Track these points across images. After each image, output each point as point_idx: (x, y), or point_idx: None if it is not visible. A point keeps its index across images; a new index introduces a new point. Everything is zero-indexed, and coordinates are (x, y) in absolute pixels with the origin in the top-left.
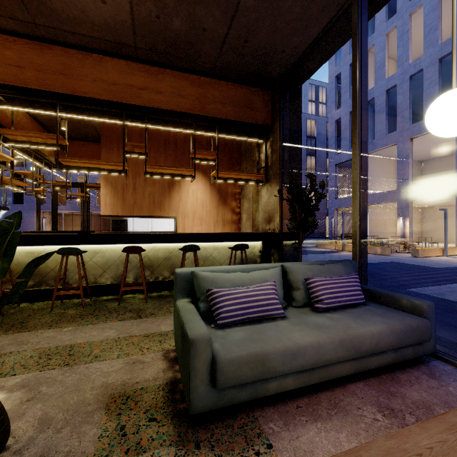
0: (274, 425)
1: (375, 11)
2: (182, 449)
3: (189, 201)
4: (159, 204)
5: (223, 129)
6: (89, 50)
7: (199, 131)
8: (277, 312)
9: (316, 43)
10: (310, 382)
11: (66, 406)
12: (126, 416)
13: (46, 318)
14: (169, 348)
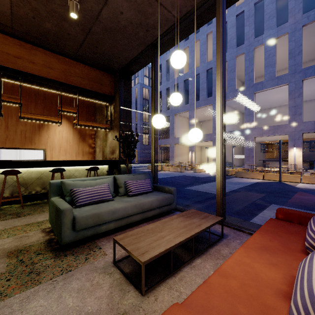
0: (103, 242)
1: (163, 53)
2: (57, 258)
3: (56, 138)
4: (30, 139)
5: (82, 94)
6: None
7: (64, 92)
8: (109, 197)
9: (137, 58)
10: (121, 224)
11: None
12: (22, 256)
13: None
14: (45, 227)
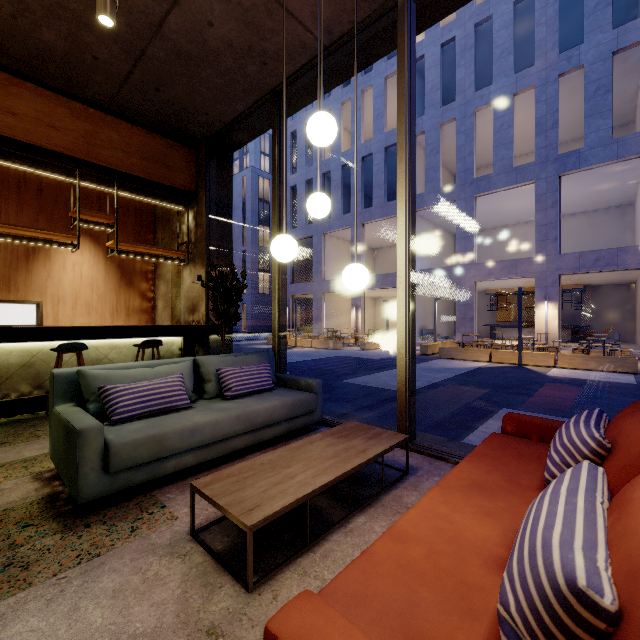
0: (171, 495)
1: (297, 110)
2: (70, 532)
3: (67, 279)
4: (6, 281)
5: (126, 185)
6: None
7: (86, 181)
8: (183, 402)
9: (243, 118)
10: (210, 456)
11: None
12: None
13: None
14: (42, 470)
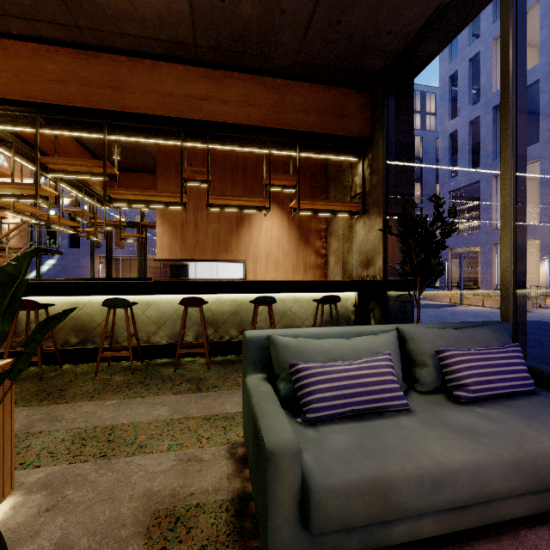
0: None
1: None
2: None
3: (262, 241)
4: (225, 245)
5: (306, 146)
6: (141, 55)
7: (275, 149)
8: (397, 403)
9: (439, 14)
10: (460, 526)
11: (94, 526)
12: None
13: (88, 385)
14: (236, 439)
